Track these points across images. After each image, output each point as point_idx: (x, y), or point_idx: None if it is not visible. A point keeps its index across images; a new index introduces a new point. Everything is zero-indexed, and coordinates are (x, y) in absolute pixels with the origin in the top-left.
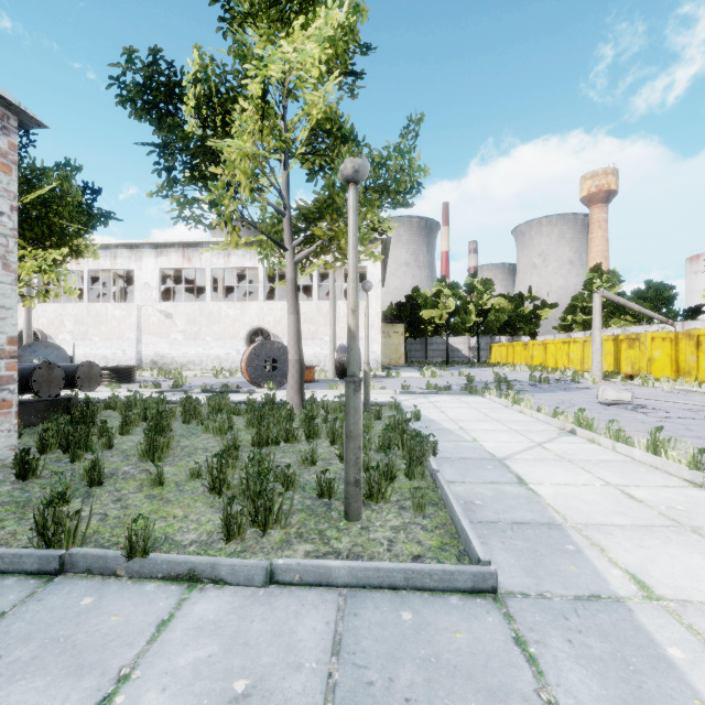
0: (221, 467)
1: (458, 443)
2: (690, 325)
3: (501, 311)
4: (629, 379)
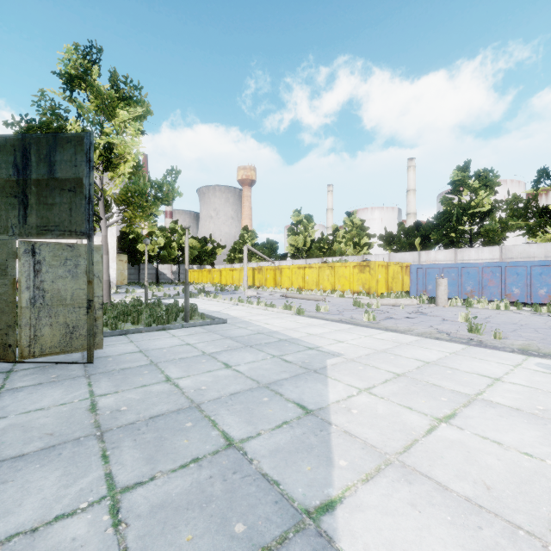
0: (138, 315)
1: (201, 310)
2: (282, 263)
3: (194, 248)
4: (258, 288)
